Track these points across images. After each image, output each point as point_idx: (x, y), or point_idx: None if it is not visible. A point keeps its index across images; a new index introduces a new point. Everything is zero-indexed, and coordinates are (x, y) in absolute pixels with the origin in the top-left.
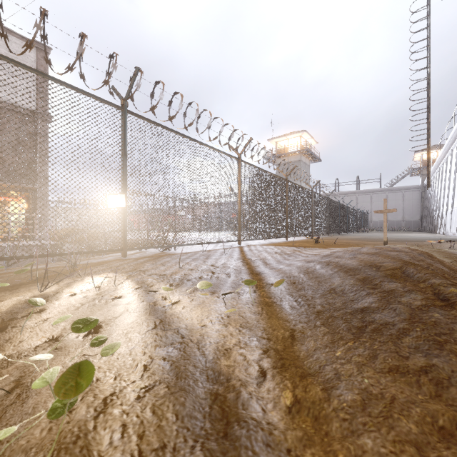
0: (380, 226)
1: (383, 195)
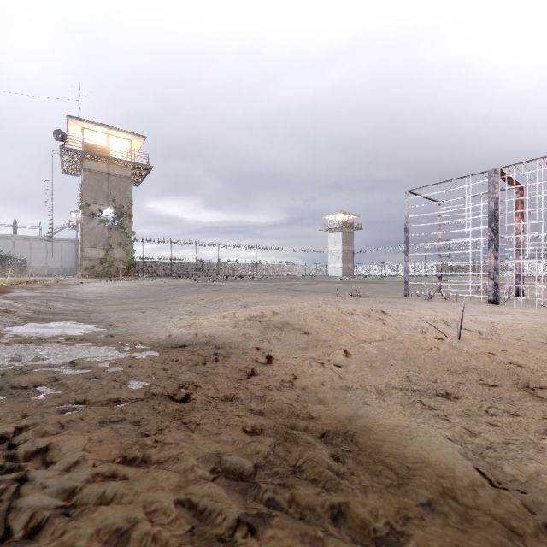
0: (41, 271)
1: (43, 243)
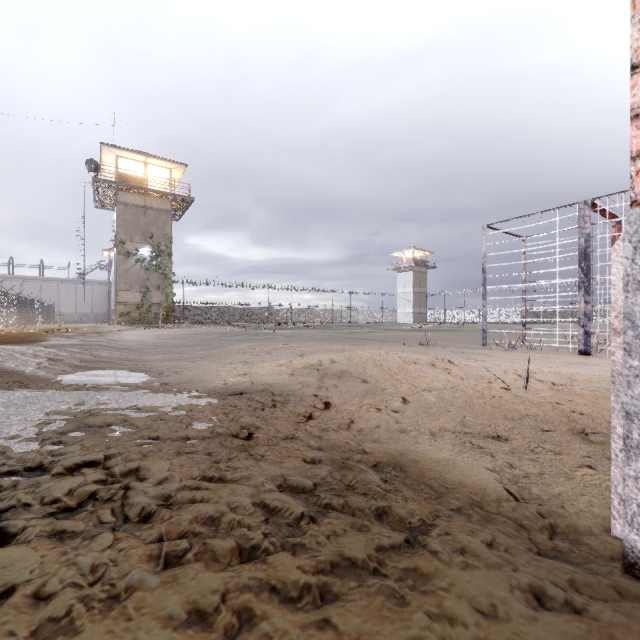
0: (70, 317)
1: (72, 285)
